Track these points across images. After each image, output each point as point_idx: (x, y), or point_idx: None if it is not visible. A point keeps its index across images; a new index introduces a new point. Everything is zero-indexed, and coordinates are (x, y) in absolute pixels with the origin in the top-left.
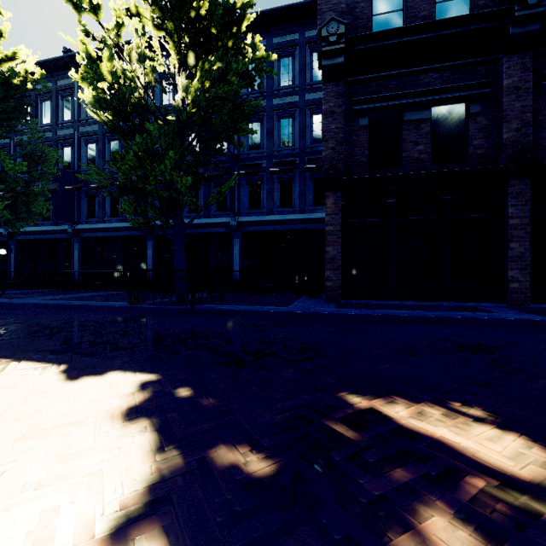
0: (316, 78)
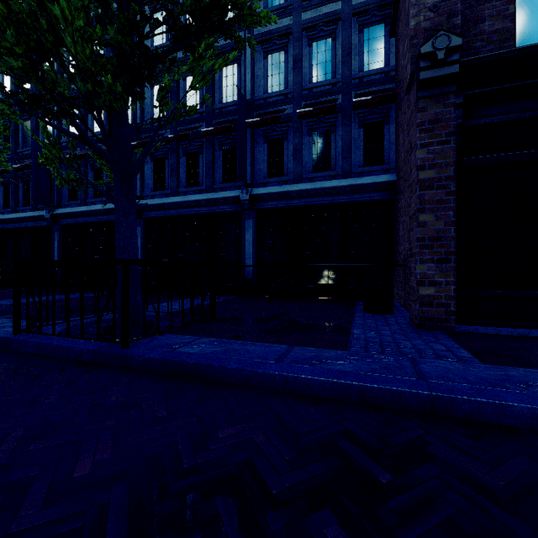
0: None
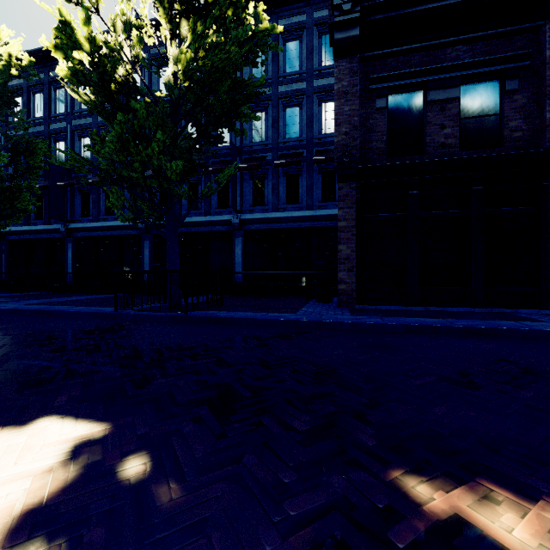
0: (326, 62)
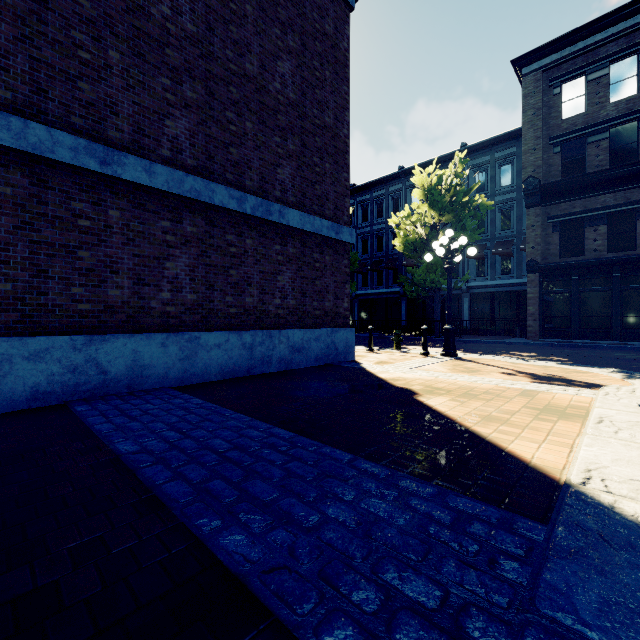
0: None
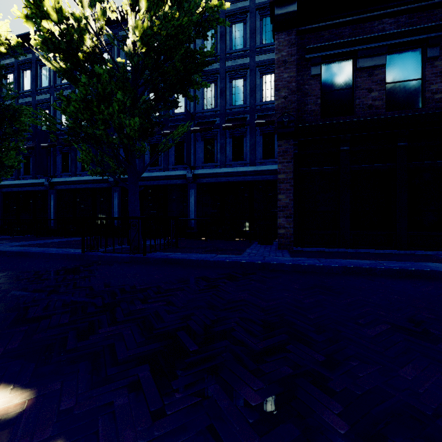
0: (266, 41)
